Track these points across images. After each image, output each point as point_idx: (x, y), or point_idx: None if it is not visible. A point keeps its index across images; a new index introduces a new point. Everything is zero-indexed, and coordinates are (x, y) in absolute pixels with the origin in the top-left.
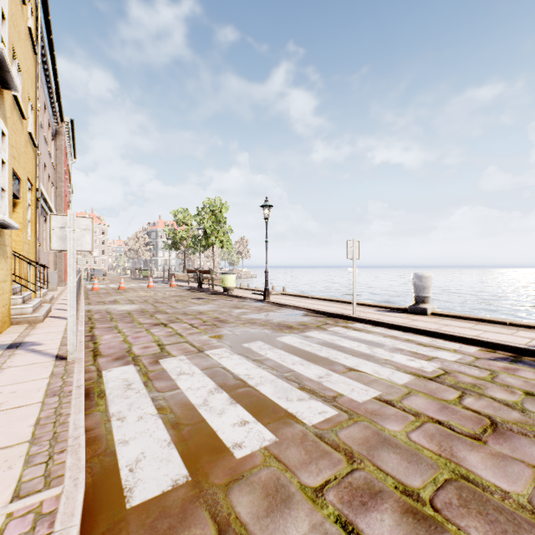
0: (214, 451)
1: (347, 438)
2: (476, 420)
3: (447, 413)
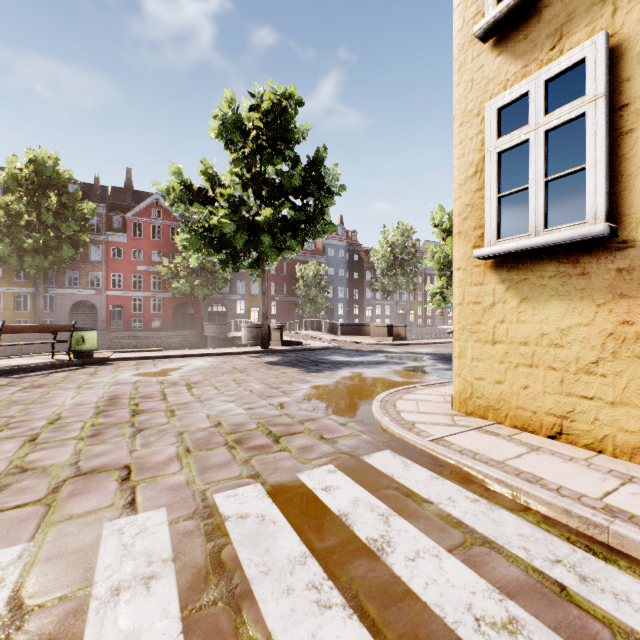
0: (351, 468)
1: (235, 471)
2: (86, 479)
3: (93, 487)
